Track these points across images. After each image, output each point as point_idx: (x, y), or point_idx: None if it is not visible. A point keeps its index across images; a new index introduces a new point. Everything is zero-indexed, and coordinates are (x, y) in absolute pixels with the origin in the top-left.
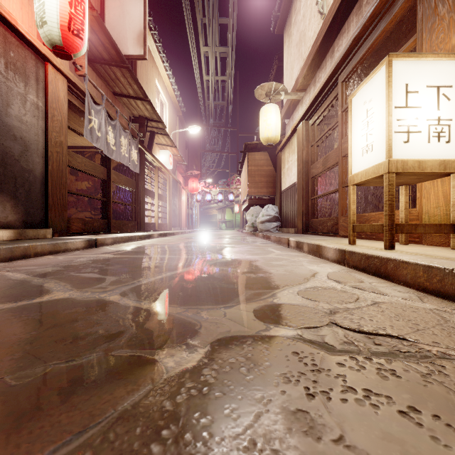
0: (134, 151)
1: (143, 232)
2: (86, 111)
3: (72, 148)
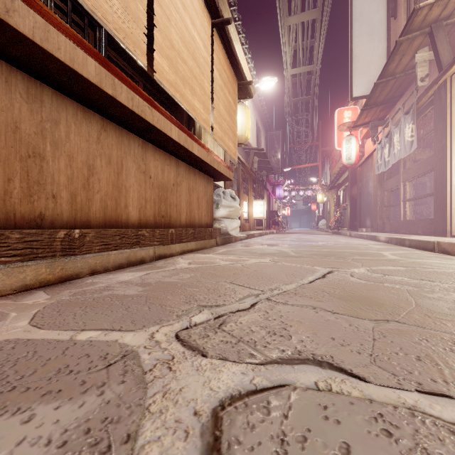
0: (410, 126)
1: (442, 236)
2: (376, 157)
3: None
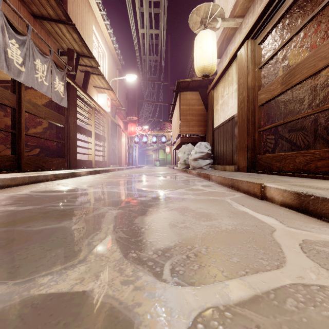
0: (59, 82)
1: (74, 169)
2: None
3: None
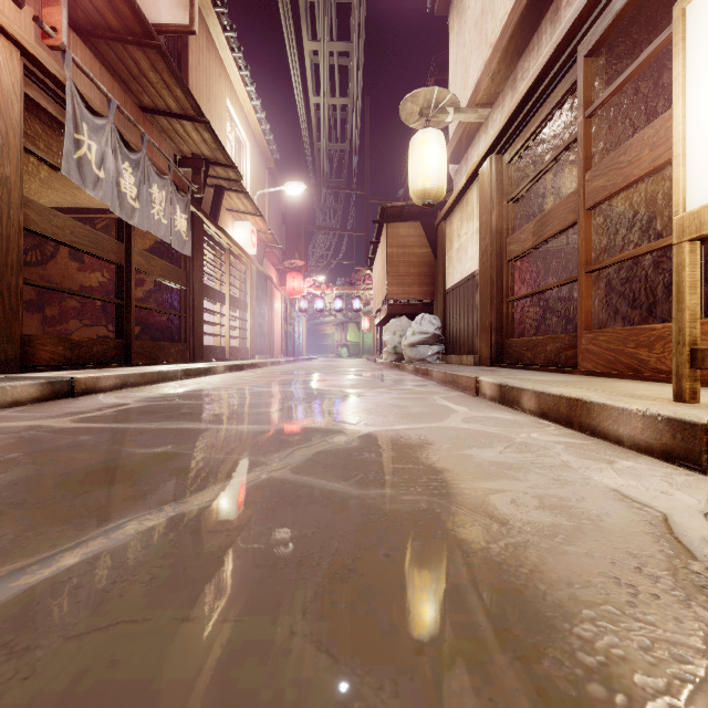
0: (181, 215)
1: (200, 362)
2: (68, 122)
3: (73, 212)
